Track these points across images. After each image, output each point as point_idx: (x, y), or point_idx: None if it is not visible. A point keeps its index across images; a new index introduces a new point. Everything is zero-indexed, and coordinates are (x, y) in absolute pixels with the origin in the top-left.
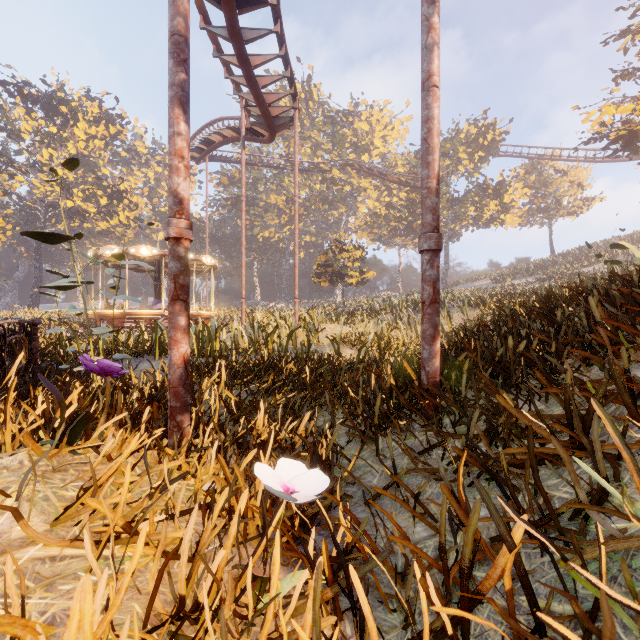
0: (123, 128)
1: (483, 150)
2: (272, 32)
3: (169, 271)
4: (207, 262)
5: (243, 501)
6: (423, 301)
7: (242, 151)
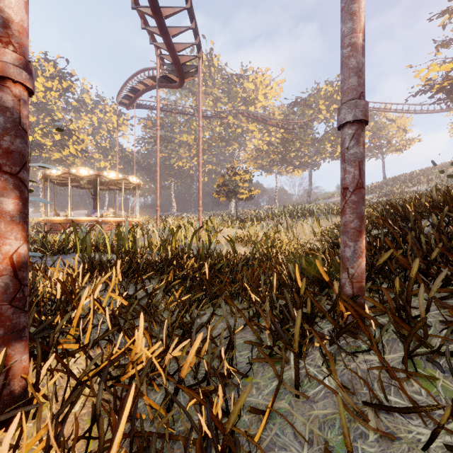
0: (72, 83)
1: (337, 103)
2: None
3: None
4: (133, 181)
5: None
6: (345, 186)
7: (157, 90)
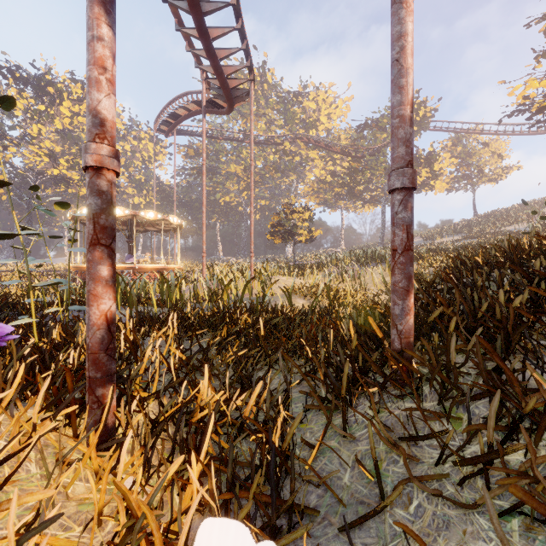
0: None
1: (415, 125)
2: (229, 5)
3: (87, 209)
4: (174, 221)
5: None
6: (394, 248)
7: (203, 119)
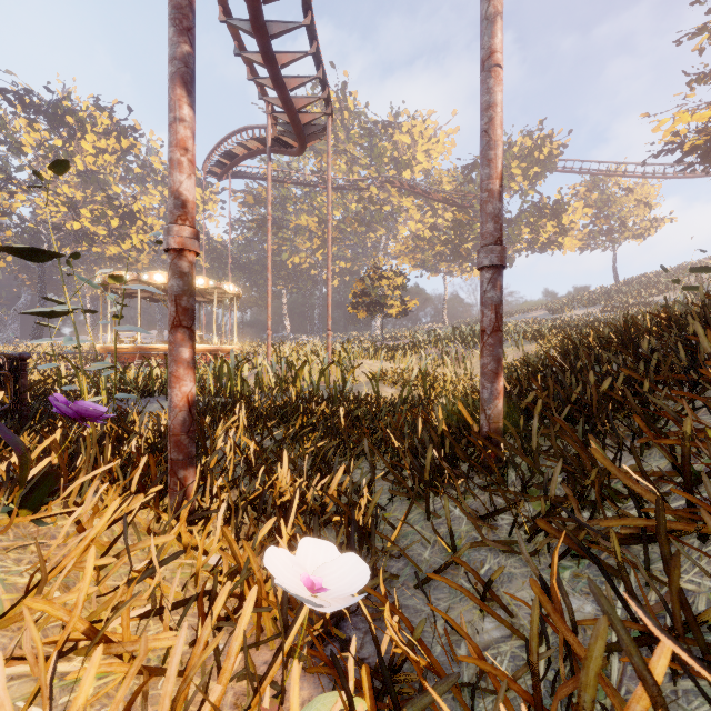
0: (136, 141)
1: (539, 165)
2: (302, 25)
3: (169, 291)
4: (229, 290)
5: (249, 602)
6: (483, 329)
7: (268, 163)
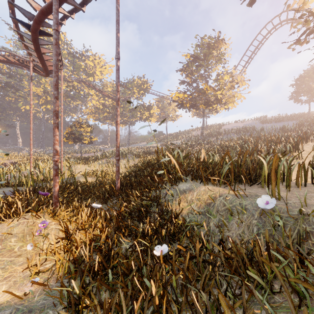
0: None
1: (143, 90)
2: None
3: (54, 168)
4: None
5: (89, 209)
6: (116, 171)
7: (31, 82)
